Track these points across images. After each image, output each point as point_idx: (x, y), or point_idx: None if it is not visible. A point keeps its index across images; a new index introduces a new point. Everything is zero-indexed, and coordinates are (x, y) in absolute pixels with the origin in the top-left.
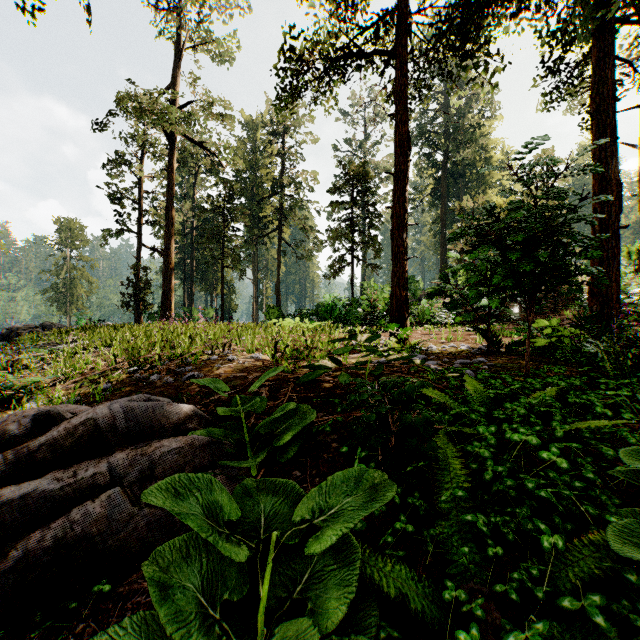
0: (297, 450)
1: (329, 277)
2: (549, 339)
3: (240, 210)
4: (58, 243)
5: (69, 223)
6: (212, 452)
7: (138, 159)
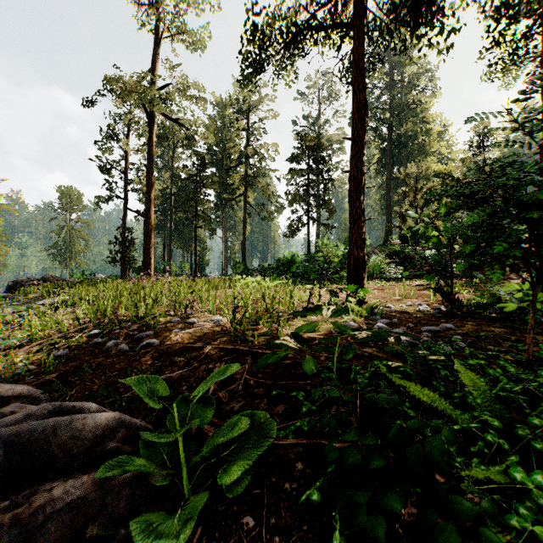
0: (250, 480)
1: (288, 236)
2: (522, 304)
3: (211, 178)
4: (60, 208)
5: (69, 191)
6: (132, 493)
7: (124, 135)
